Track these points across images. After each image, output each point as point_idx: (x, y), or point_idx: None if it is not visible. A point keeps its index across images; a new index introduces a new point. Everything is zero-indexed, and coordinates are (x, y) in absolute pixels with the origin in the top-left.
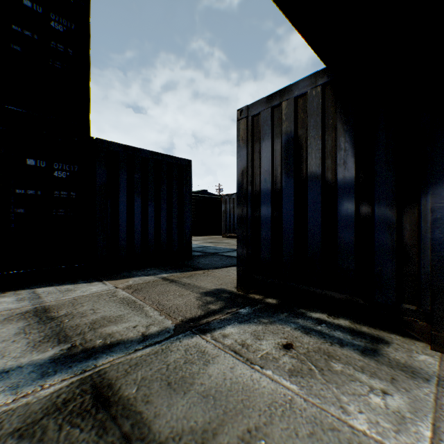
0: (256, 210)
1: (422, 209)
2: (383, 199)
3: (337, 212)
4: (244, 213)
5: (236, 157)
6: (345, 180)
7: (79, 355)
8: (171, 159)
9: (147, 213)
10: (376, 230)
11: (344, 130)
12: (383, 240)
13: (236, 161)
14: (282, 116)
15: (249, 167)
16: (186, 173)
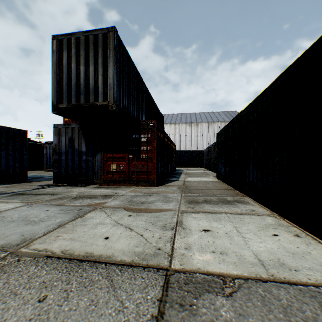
0: (61, 157)
1: (96, 159)
2: (90, 156)
3: (82, 159)
4: (56, 158)
5: (53, 140)
6: (83, 151)
7: (7, 193)
8: (15, 130)
9: (1, 156)
10: (89, 163)
11: (83, 139)
12: (90, 165)
13: (53, 141)
14: (69, 131)
15: (58, 144)
16: (25, 137)
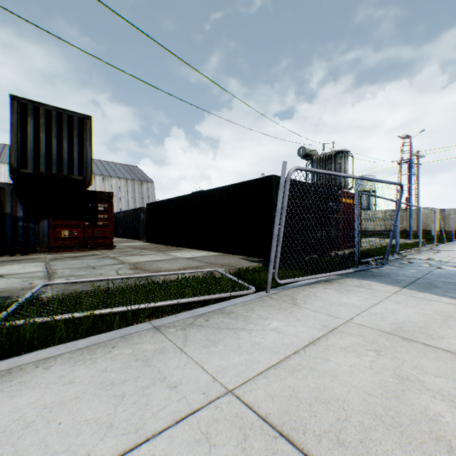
0: None
1: (41, 225)
2: (32, 222)
3: (18, 225)
4: None
5: None
6: (21, 216)
7: None
8: None
9: None
10: (30, 229)
11: (21, 203)
12: (32, 232)
13: None
14: None
15: None
16: None
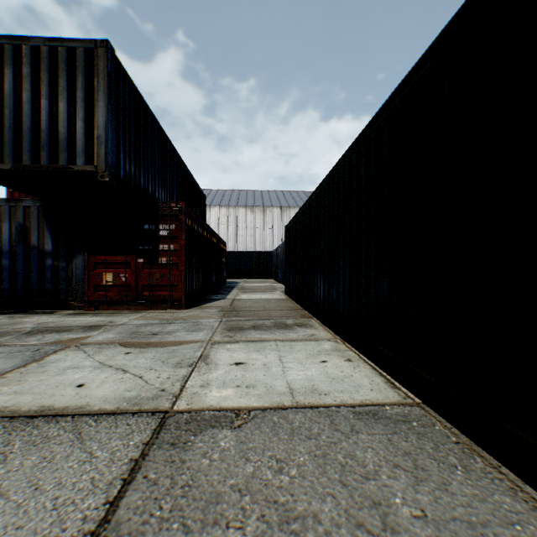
0: None
1: (74, 264)
2: (63, 259)
3: (46, 264)
4: None
5: None
6: (49, 250)
7: None
8: None
9: None
10: (61, 271)
11: (49, 229)
12: (63, 275)
13: None
14: (17, 213)
15: None
16: None
